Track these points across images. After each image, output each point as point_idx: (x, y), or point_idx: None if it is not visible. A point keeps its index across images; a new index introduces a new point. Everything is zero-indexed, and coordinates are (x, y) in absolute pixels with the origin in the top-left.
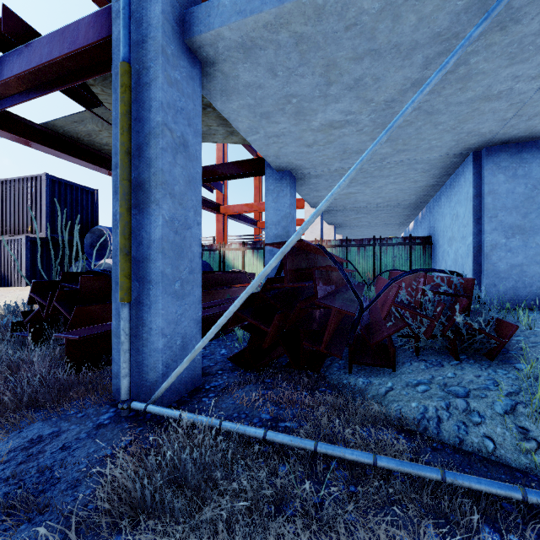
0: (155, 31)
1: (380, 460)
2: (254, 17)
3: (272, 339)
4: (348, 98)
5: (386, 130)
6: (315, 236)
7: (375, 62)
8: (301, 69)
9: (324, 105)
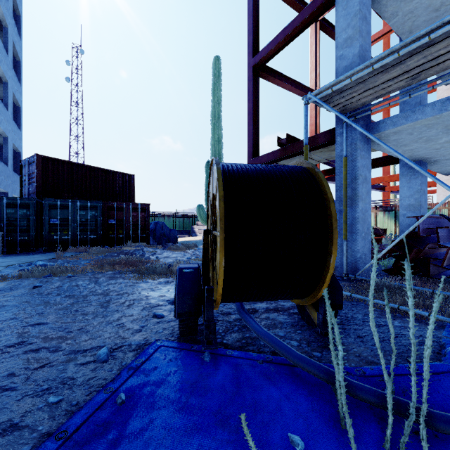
0: (356, 141)
1: None
2: (402, 126)
3: (410, 261)
4: None
5: None
6: (449, 199)
7: None
8: (428, 130)
9: (446, 135)
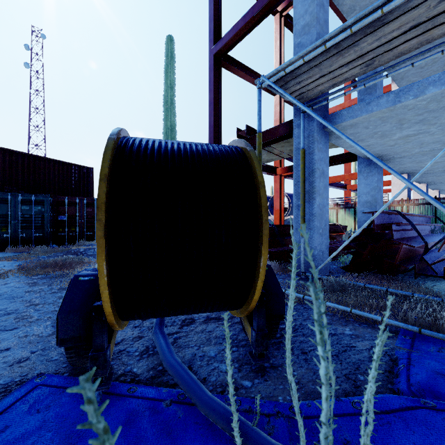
0: (313, 133)
1: (415, 294)
2: (357, 118)
3: (366, 258)
4: (416, 126)
5: (419, 173)
6: (402, 196)
7: (431, 113)
8: (383, 124)
9: (400, 130)
